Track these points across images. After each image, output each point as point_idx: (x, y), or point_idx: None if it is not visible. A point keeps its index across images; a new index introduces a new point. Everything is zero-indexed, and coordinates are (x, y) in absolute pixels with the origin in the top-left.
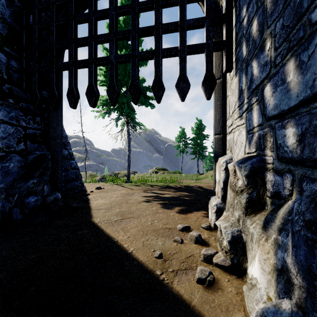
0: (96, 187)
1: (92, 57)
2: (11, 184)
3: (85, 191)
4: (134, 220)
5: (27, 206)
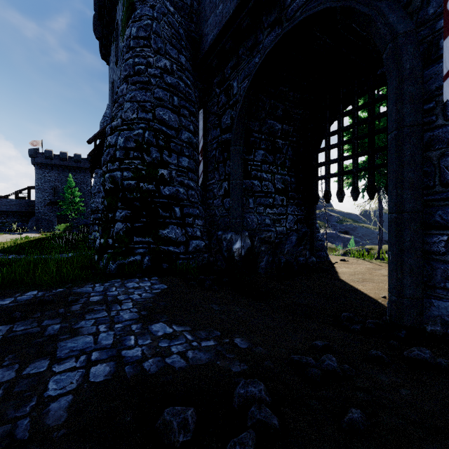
0: (340, 259)
1: (340, 171)
2: (292, 248)
3: (330, 261)
4: (373, 283)
5: (299, 262)
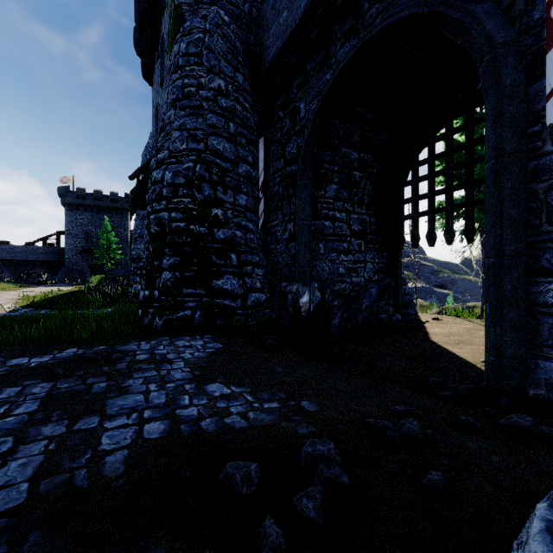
0: (432, 317)
1: (431, 209)
2: (372, 303)
3: (420, 320)
4: (472, 346)
5: (380, 320)
